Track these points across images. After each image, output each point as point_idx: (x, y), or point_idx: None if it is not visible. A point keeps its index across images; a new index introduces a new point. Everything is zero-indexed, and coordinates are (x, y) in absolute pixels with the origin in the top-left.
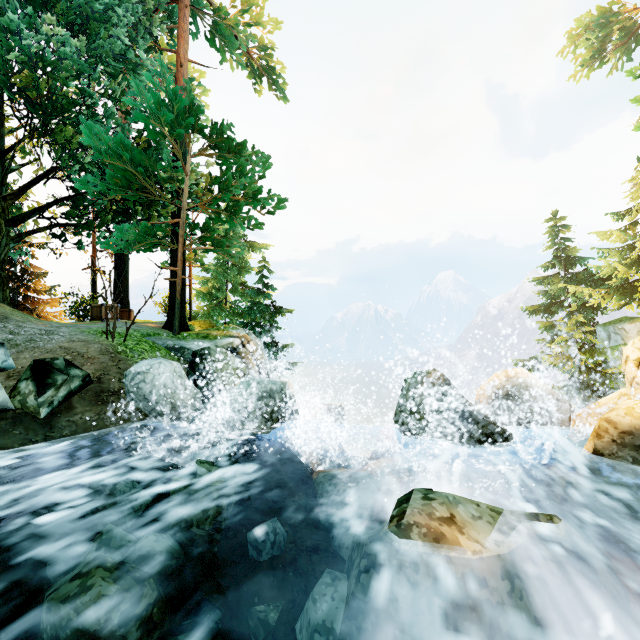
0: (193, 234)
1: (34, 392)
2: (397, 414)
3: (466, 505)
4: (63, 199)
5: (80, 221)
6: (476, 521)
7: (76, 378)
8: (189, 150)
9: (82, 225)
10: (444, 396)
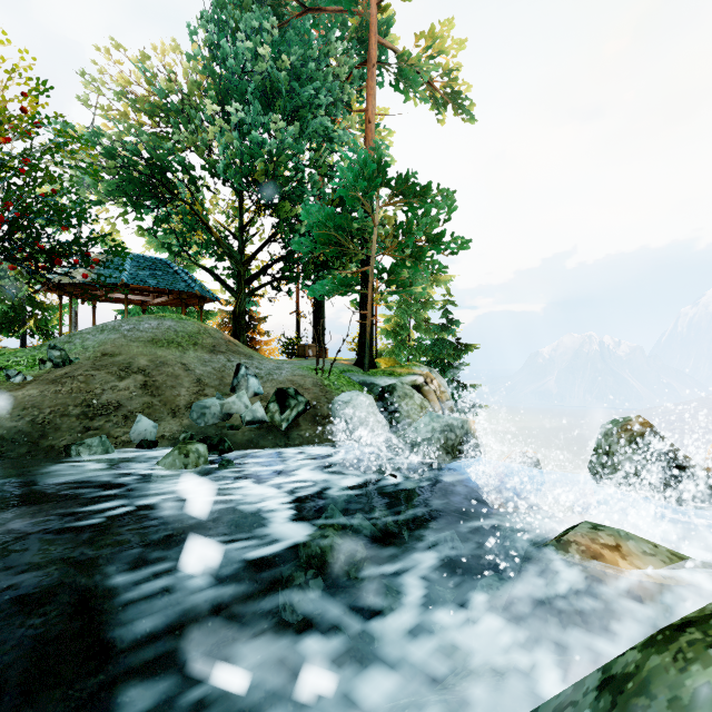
0: (380, 279)
1: (278, 411)
2: (591, 462)
3: (639, 542)
4: (280, 259)
5: (290, 274)
6: (646, 556)
7: (301, 403)
8: (377, 203)
9: (292, 278)
10: (647, 445)
